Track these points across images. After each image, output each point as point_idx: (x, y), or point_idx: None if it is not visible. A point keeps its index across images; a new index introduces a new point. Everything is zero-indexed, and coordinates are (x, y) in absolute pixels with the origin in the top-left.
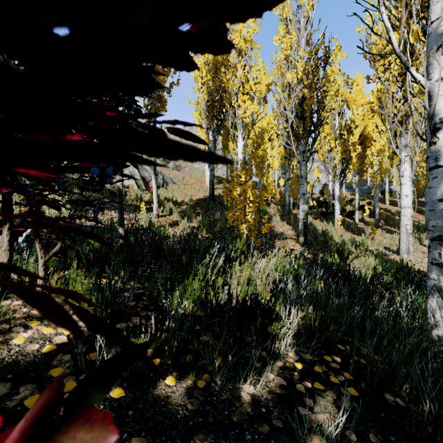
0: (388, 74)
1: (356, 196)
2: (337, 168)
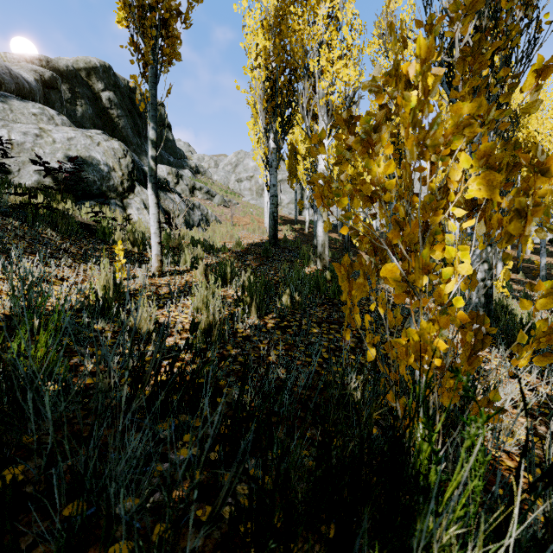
0: None
1: None
2: None
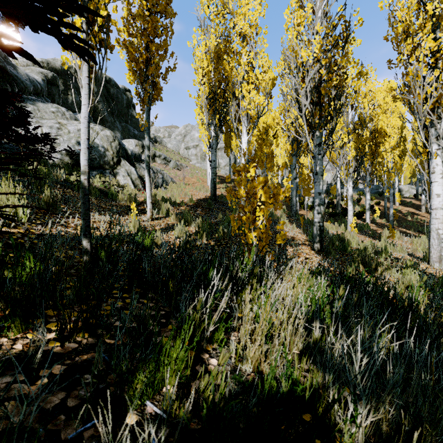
0: (418, 53)
1: (367, 196)
2: (350, 165)
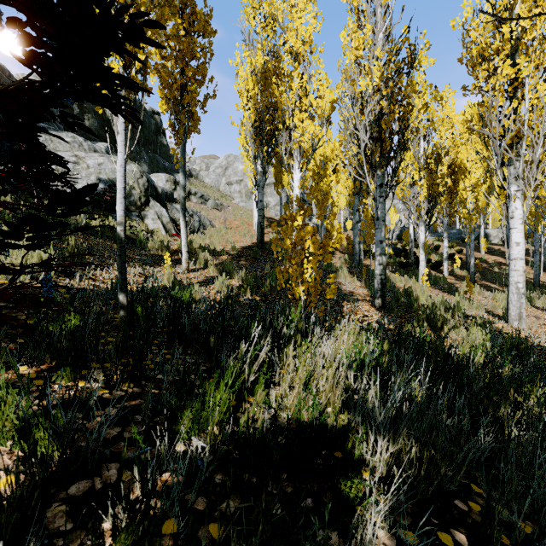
0: (494, 81)
1: (444, 243)
2: (422, 207)
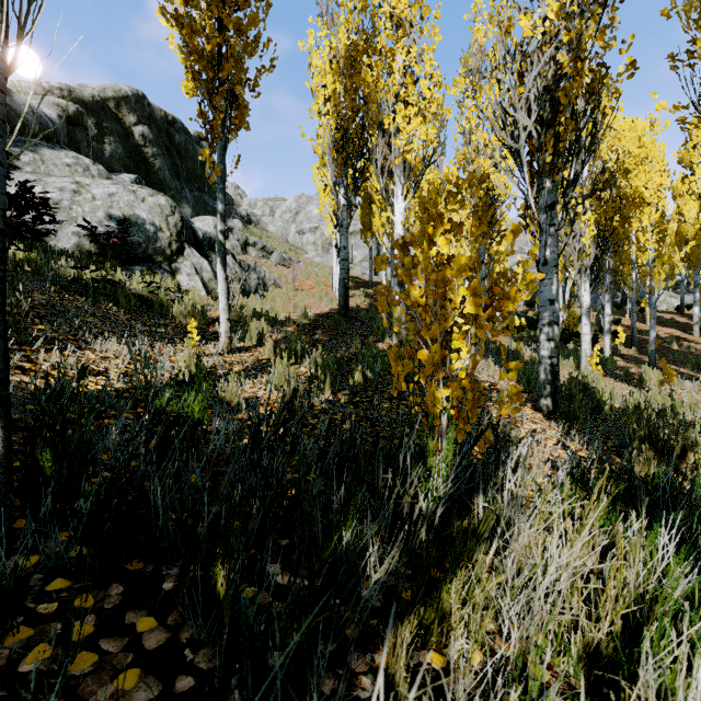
0: None
1: (605, 309)
2: (587, 253)
